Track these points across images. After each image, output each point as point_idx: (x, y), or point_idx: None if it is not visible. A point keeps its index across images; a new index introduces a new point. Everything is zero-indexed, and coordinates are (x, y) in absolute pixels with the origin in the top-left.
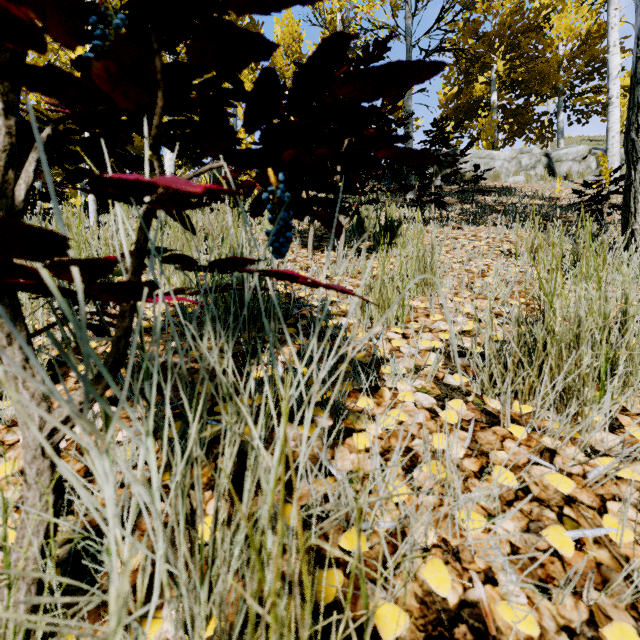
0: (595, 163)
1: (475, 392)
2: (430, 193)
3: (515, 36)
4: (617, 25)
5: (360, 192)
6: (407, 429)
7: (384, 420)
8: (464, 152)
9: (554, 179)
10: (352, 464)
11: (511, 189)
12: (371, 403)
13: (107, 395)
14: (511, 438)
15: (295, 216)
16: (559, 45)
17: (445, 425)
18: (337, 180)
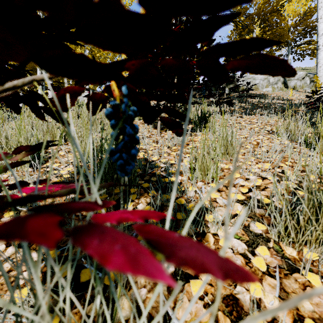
0: (309, 81)
1: (273, 239)
2: (225, 98)
3: (266, 15)
4: (322, 7)
5: (187, 98)
6: None
7: None
8: (242, 75)
9: (287, 89)
10: (190, 315)
11: (265, 95)
12: None
13: None
14: (310, 286)
15: (145, 121)
16: (288, 19)
17: (257, 271)
18: (174, 91)
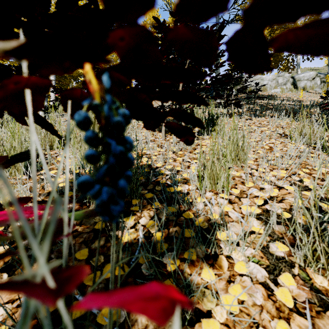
0: (319, 81)
1: (298, 263)
2: (233, 99)
3: None
4: None
5: None
6: (249, 312)
7: (230, 308)
8: (251, 75)
9: (297, 90)
10: None
11: (274, 96)
12: (213, 276)
13: (5, 259)
14: None
15: (146, 127)
16: None
17: (282, 307)
18: None
